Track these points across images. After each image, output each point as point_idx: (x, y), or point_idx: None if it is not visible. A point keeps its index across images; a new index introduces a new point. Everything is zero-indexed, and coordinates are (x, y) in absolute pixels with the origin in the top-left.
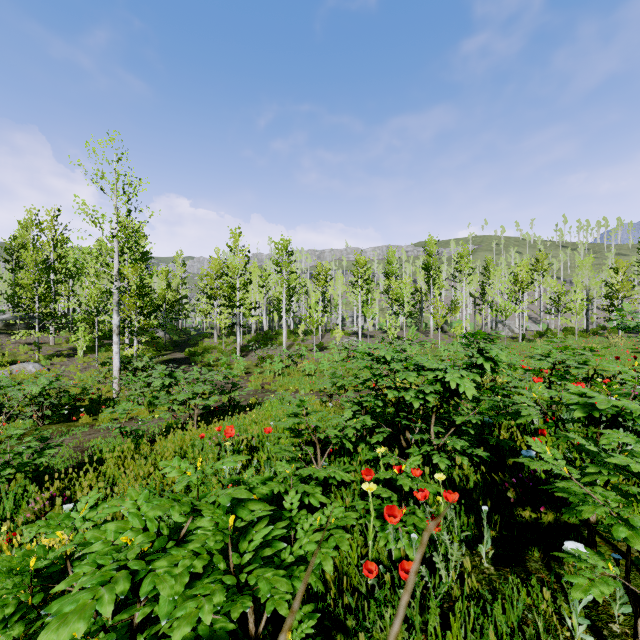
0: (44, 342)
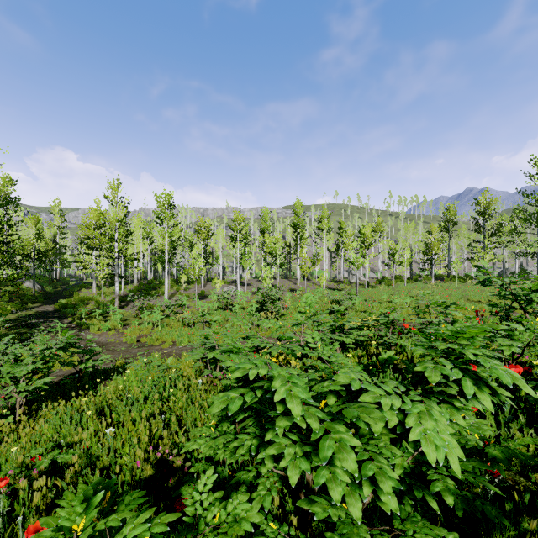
0: None
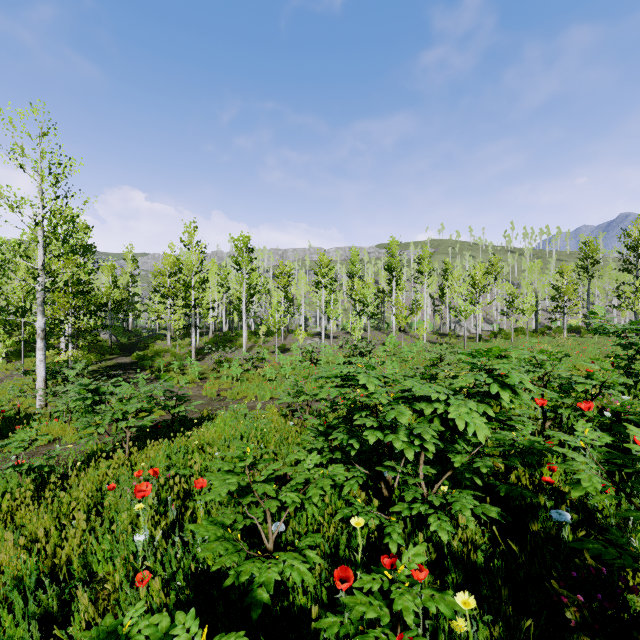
0: None
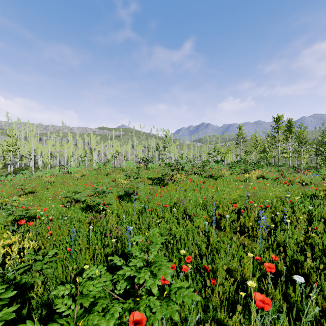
0: None
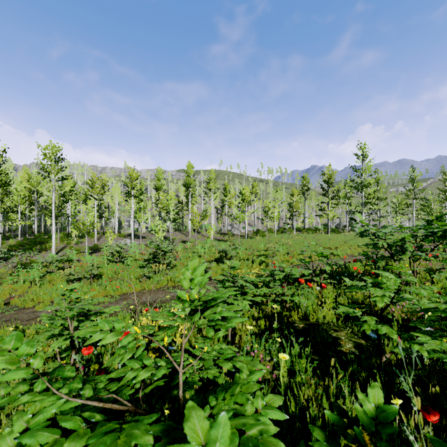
0: None
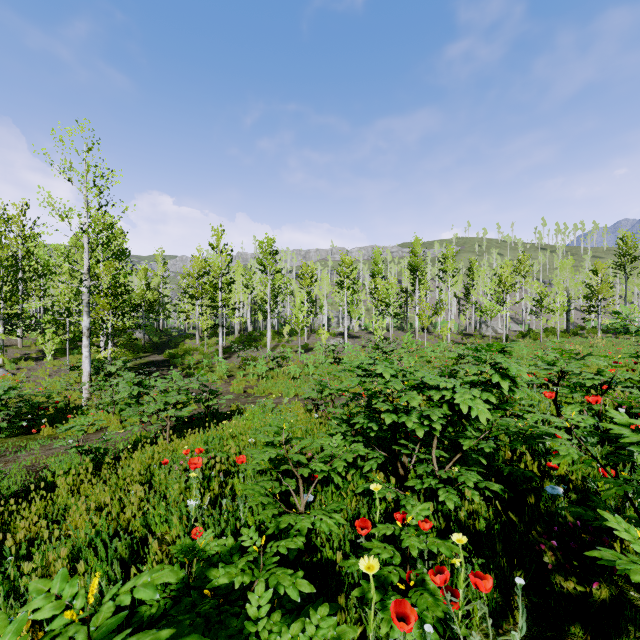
0: (11, 344)
